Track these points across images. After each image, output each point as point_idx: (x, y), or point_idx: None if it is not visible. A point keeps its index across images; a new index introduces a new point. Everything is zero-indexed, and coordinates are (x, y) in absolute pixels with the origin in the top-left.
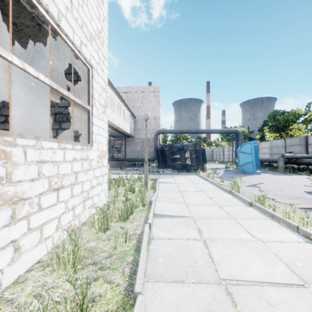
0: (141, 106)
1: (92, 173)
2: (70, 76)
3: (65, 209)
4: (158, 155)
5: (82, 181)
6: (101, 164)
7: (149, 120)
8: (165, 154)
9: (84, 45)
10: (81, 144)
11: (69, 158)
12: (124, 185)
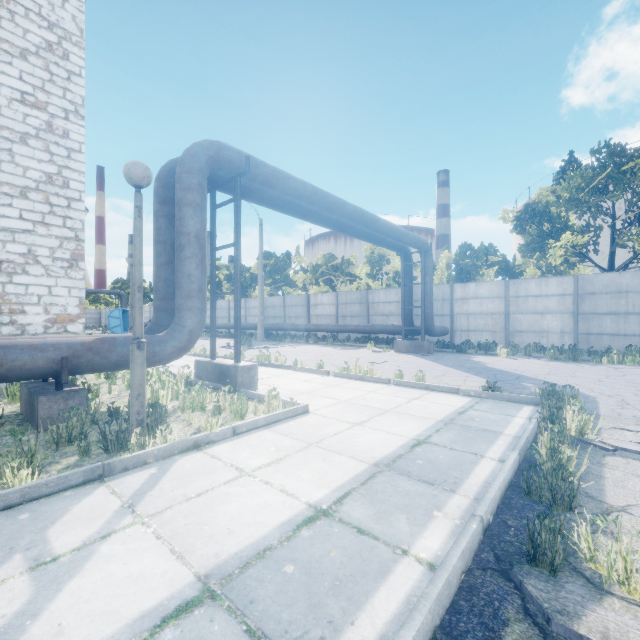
0: None
1: None
2: None
3: None
4: None
5: None
6: None
7: None
8: None
9: None
10: None
11: None
12: None
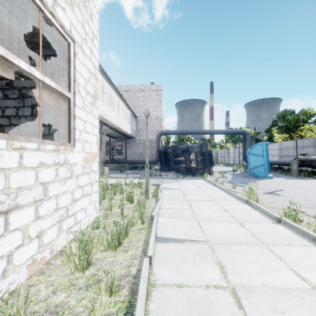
0: (142, 105)
1: (75, 182)
2: (51, 58)
3: (23, 240)
4: (161, 157)
5: (57, 194)
6: (88, 169)
7: (152, 120)
8: (168, 156)
9: (60, 7)
10: (56, 142)
11: (32, 162)
12: (122, 192)
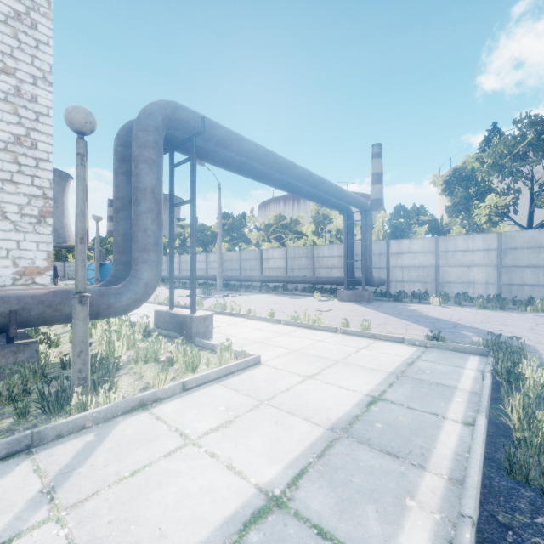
0: None
1: None
2: None
3: None
4: None
5: None
6: None
7: None
8: None
9: None
10: None
11: None
12: None
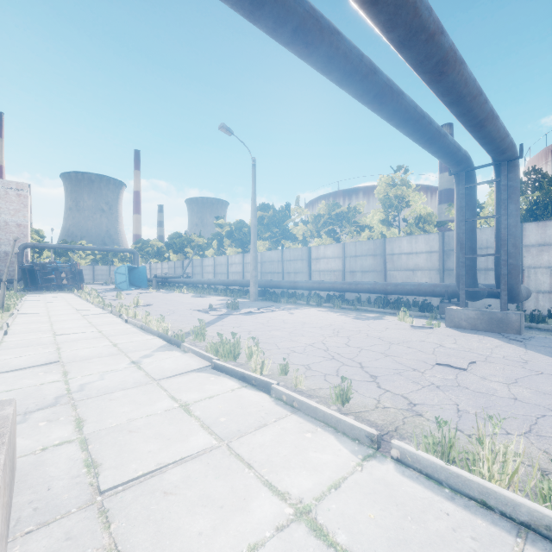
0: None
1: None
2: None
3: None
4: (25, 276)
5: None
6: None
7: (9, 227)
8: (36, 274)
9: None
10: None
11: None
12: None
